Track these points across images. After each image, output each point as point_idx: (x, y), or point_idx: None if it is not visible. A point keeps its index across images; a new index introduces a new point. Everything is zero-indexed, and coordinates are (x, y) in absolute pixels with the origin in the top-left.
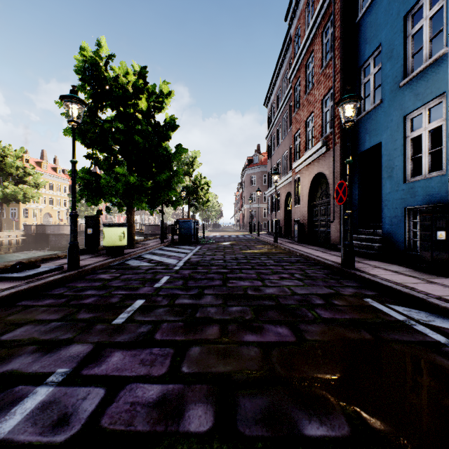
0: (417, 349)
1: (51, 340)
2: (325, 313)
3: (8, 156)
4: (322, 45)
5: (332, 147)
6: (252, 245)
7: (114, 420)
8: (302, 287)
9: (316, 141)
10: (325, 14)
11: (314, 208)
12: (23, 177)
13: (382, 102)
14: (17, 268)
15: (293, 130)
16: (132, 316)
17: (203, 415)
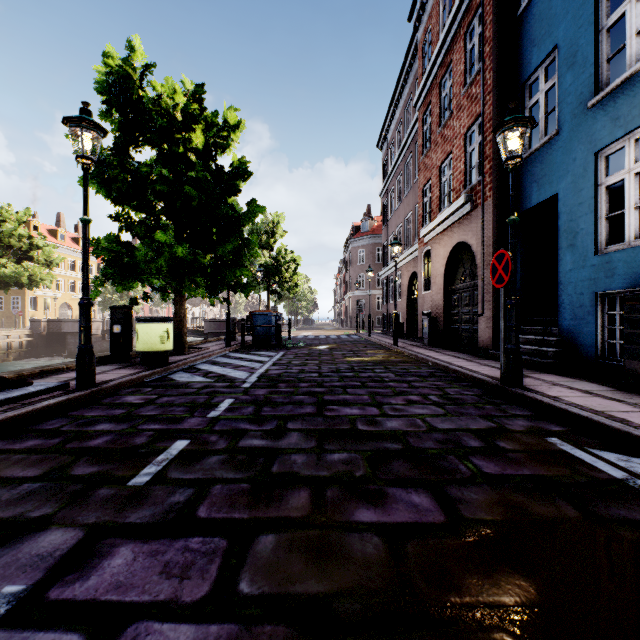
0: None
1: (12, 520)
2: (489, 465)
3: (7, 221)
4: (465, 52)
5: (480, 204)
6: (360, 349)
7: None
8: (444, 417)
9: (455, 195)
10: (469, 6)
11: (453, 294)
12: (28, 251)
13: (559, 132)
14: None
15: (421, 180)
16: (164, 471)
17: None
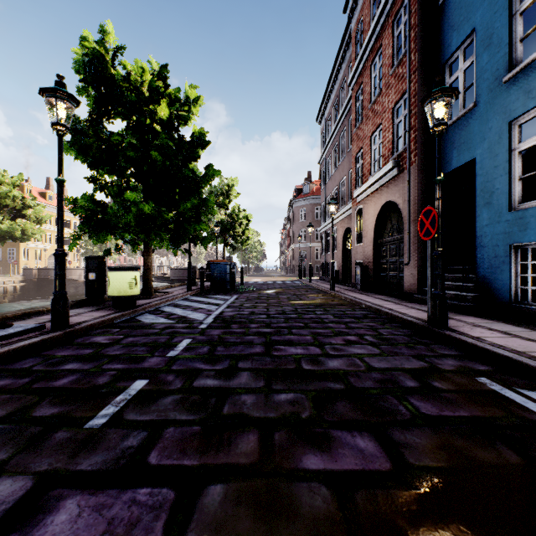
0: None
1: None
2: (427, 405)
3: (3, 184)
4: (393, 38)
5: (406, 168)
6: (302, 293)
7: None
8: (380, 357)
9: (384, 161)
10: None
11: (382, 246)
12: (21, 209)
13: (477, 105)
14: None
15: (354, 149)
16: (121, 413)
17: None
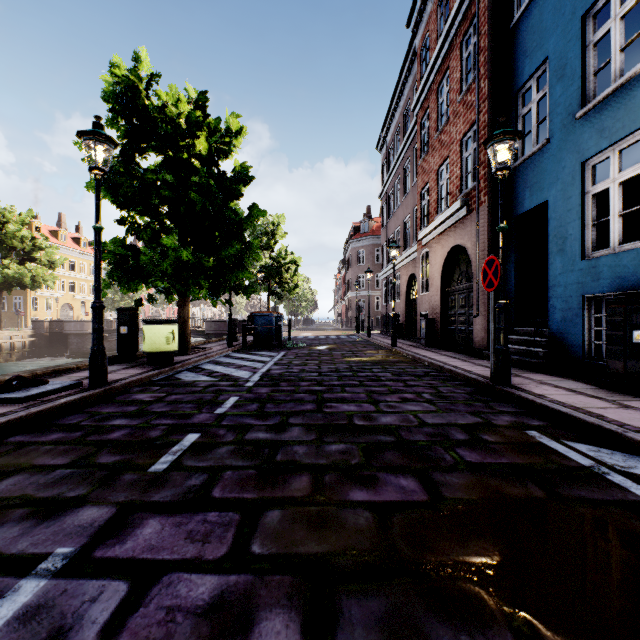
0: (617, 514)
1: (52, 499)
2: (471, 454)
3: (10, 223)
4: (461, 60)
5: (475, 208)
6: (359, 350)
7: (139, 639)
8: (435, 413)
9: (452, 200)
10: (465, 15)
11: (449, 296)
12: (31, 252)
13: (550, 141)
14: (13, 385)
15: (419, 184)
16: (180, 460)
17: (282, 631)
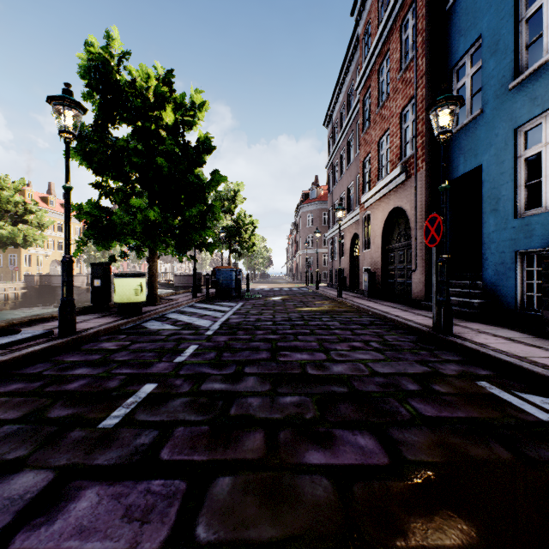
0: None
1: None
2: (426, 407)
3: (4, 189)
4: (400, 42)
5: (414, 174)
6: (309, 300)
7: None
8: (384, 362)
9: (392, 167)
10: (404, 2)
11: (389, 253)
12: (23, 215)
13: (483, 111)
14: None
15: (362, 154)
16: (132, 414)
17: None
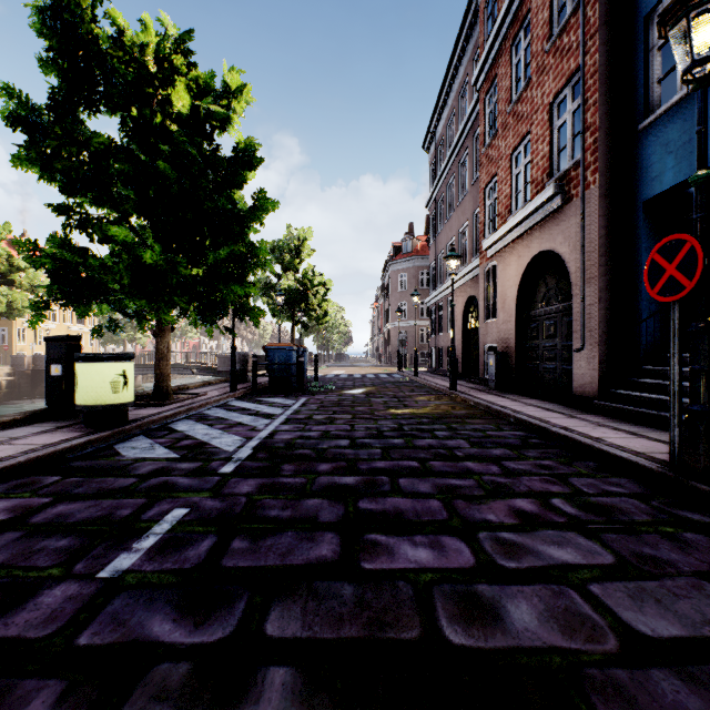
0: None
1: None
2: None
3: None
4: None
5: (577, 195)
6: (407, 395)
7: None
8: (627, 581)
9: (535, 189)
10: None
11: (529, 322)
12: (8, 273)
13: None
14: None
15: (483, 178)
16: None
17: None
